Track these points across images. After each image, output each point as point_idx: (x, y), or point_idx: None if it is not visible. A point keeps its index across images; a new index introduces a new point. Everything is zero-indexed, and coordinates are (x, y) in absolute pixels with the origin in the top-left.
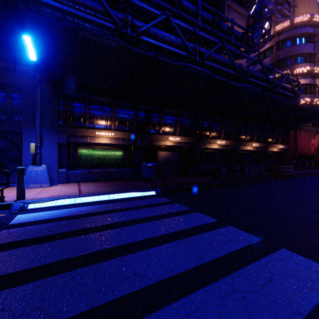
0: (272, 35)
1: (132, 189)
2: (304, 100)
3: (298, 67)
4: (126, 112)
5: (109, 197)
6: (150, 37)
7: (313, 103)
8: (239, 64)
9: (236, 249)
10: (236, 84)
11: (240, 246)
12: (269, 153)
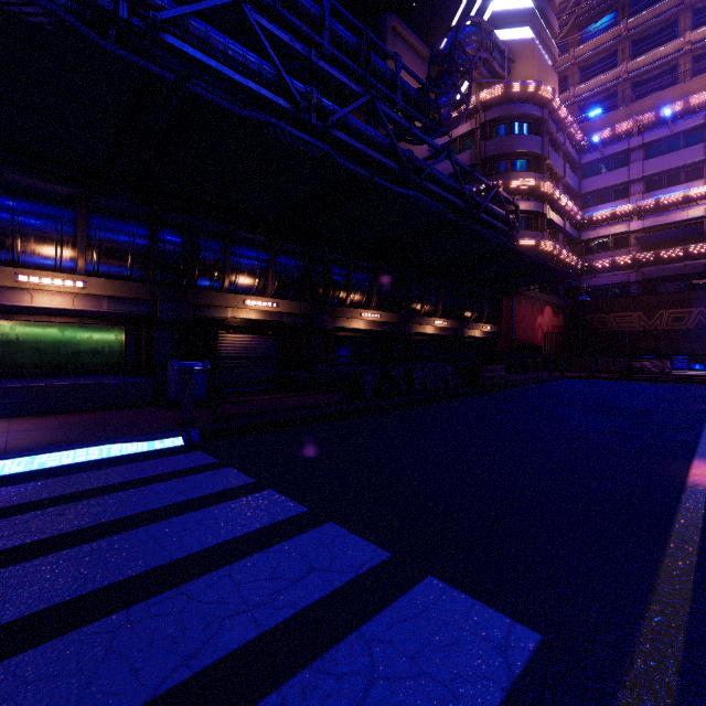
0: (475, 108)
1: (117, 434)
2: (527, 242)
3: (517, 178)
4: (124, 229)
5: (23, 464)
6: (191, 43)
7: (541, 249)
8: (408, 150)
9: (312, 601)
10: (391, 189)
11: (328, 589)
12: (467, 340)
